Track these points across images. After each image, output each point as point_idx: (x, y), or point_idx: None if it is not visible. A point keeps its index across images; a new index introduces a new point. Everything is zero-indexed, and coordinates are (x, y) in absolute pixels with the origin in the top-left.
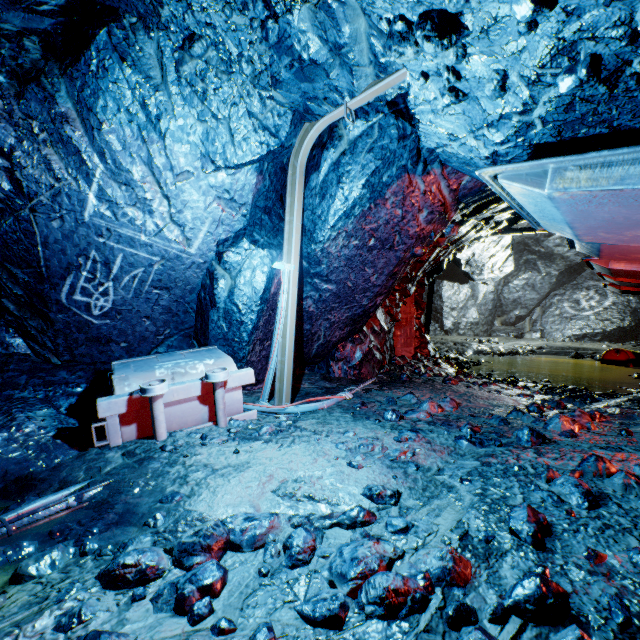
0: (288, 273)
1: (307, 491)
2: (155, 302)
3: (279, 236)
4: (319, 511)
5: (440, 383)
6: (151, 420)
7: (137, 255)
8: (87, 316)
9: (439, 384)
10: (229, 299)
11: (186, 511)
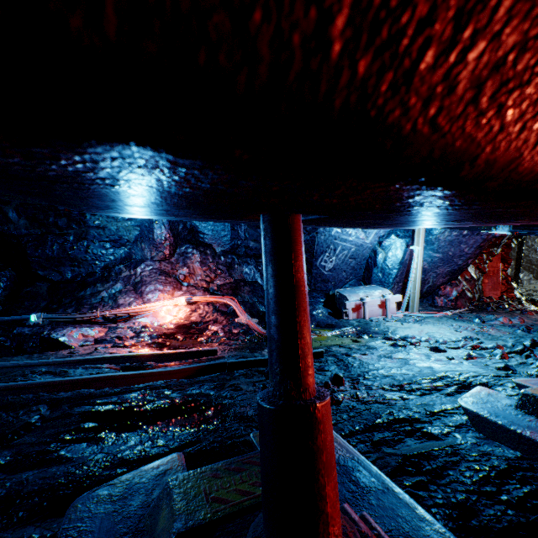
0: (417, 251)
1: (438, 335)
2: (348, 264)
3: (409, 231)
4: (445, 339)
5: (518, 313)
6: (361, 312)
7: (346, 245)
8: (323, 271)
9: (516, 314)
10: (383, 263)
11: (396, 333)
